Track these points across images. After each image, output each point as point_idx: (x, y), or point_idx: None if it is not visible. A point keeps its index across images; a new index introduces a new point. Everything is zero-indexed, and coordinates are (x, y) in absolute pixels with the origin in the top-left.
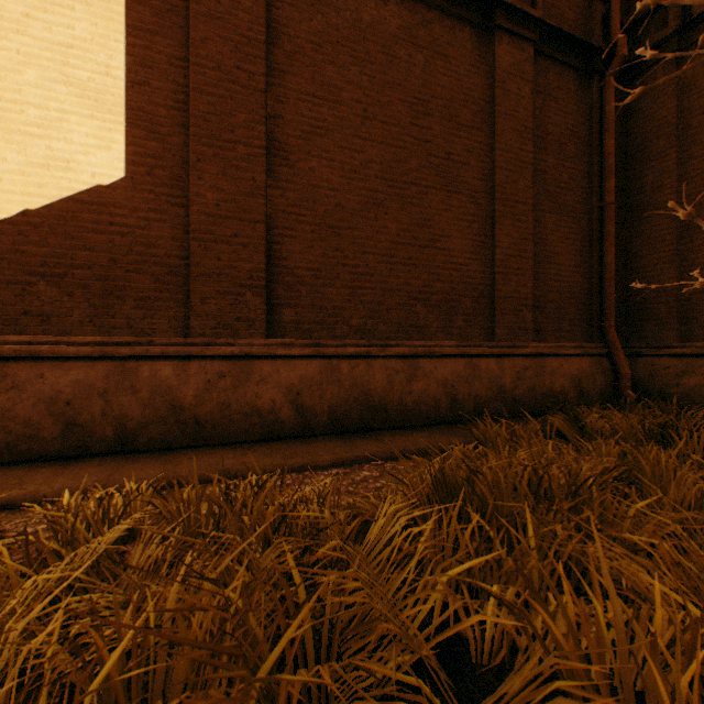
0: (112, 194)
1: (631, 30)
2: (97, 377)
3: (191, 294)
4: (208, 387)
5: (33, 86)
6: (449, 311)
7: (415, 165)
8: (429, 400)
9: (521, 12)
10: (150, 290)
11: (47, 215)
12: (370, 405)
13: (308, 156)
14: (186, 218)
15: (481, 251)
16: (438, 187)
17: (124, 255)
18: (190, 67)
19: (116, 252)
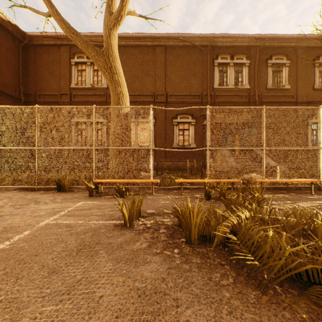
0: None
1: (27, 95)
2: None
3: None
4: None
5: None
6: None
7: None
8: None
9: None
10: None
11: None
12: None
13: None
14: None
15: None
16: None
17: None
18: None
19: None
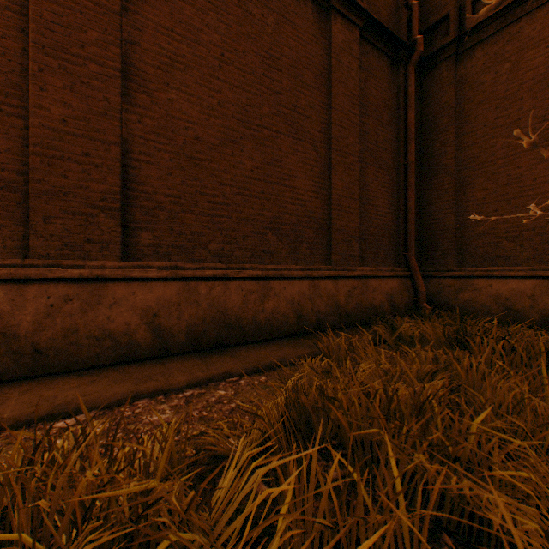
0: None
1: (425, 35)
2: None
3: (32, 212)
4: (50, 312)
5: None
6: (295, 240)
7: (267, 111)
8: (279, 317)
9: (351, 0)
10: None
11: None
12: (227, 323)
13: (167, 87)
14: (26, 130)
15: (320, 191)
16: (286, 133)
17: None
18: None
19: None
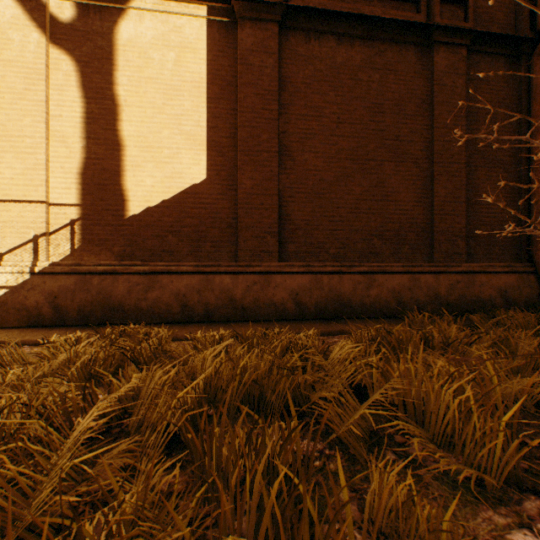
0: (200, 187)
1: None
2: (195, 283)
3: (239, 238)
4: (248, 289)
5: (166, 138)
6: (397, 242)
7: (372, 147)
8: (381, 301)
9: (454, 28)
10: (218, 237)
11: (172, 201)
12: (341, 303)
13: (302, 152)
14: (235, 196)
15: (422, 200)
16: (389, 160)
17: (206, 219)
18: (238, 114)
19: (202, 218)
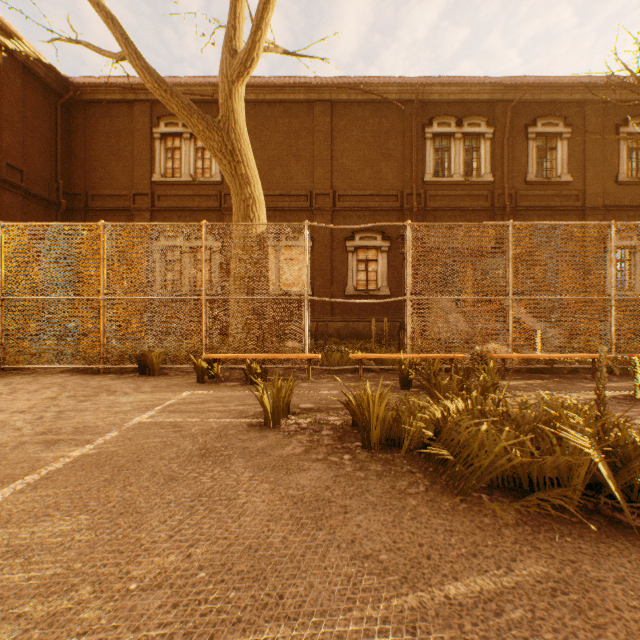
0: None
1: (71, 195)
2: None
3: None
4: None
5: None
6: None
7: None
8: None
9: (17, 185)
10: None
11: None
12: None
13: None
14: None
15: None
16: None
17: None
18: None
19: None
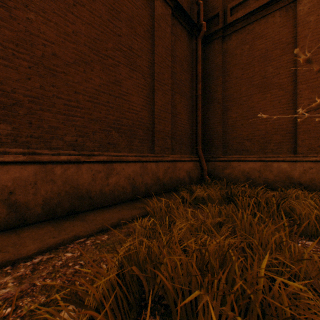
0: None
1: (206, 23)
2: None
3: None
4: None
5: None
6: (131, 136)
7: (111, 46)
8: (120, 188)
9: None
10: None
11: None
12: (79, 195)
13: (26, 8)
14: None
15: (148, 105)
16: (125, 64)
17: None
18: None
19: None
